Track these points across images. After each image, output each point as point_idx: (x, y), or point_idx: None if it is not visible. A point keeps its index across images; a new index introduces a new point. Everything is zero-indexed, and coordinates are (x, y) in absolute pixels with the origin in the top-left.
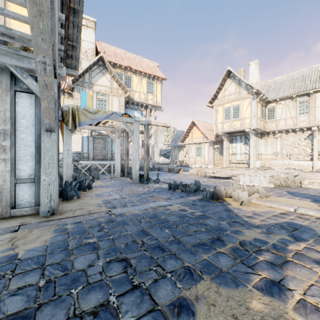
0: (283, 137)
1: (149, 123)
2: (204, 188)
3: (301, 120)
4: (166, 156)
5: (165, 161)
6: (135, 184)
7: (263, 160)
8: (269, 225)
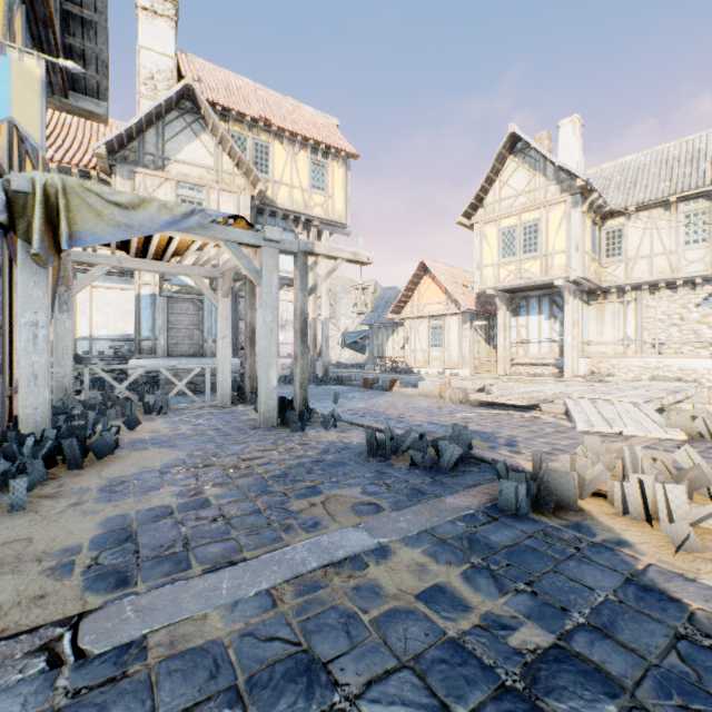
0: (643, 302)
1: (310, 249)
2: (501, 464)
3: (691, 258)
4: (358, 347)
5: (355, 360)
6: (265, 432)
7: (593, 356)
8: None
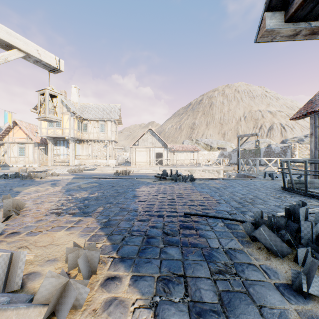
0: (93, 145)
1: None
2: (21, 174)
3: (102, 135)
4: None
5: None
6: None
7: (81, 159)
8: (47, 181)
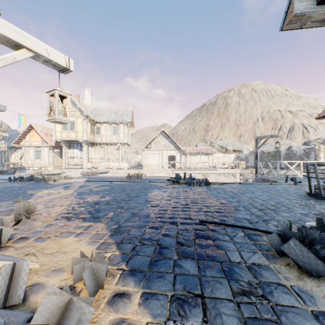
0: (105, 148)
1: None
2: (36, 177)
3: (114, 138)
4: None
5: None
6: None
7: (94, 162)
8: (60, 184)
